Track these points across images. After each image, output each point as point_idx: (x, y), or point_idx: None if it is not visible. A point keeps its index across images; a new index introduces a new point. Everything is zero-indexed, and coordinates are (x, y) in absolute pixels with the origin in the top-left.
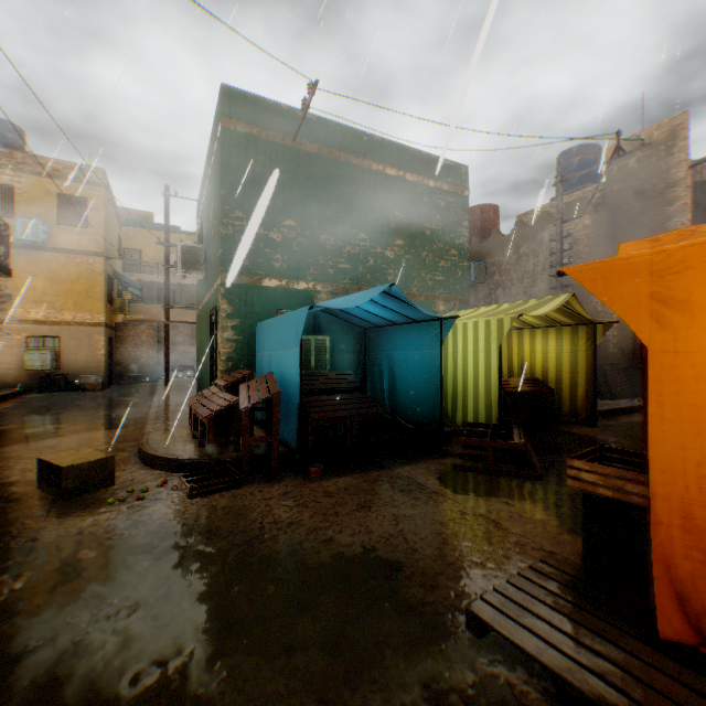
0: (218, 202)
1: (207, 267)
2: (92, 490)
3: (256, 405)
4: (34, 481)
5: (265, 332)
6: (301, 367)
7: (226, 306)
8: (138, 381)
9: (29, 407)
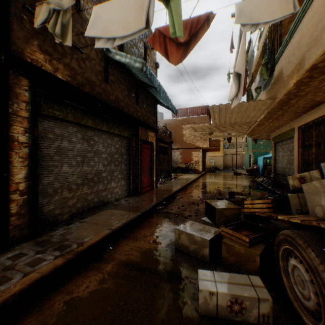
0: (251, 139)
1: (248, 147)
2: (239, 175)
3: (256, 168)
4: (232, 175)
5: (258, 159)
6: (262, 164)
7: (252, 155)
8: (227, 169)
9: (216, 171)
